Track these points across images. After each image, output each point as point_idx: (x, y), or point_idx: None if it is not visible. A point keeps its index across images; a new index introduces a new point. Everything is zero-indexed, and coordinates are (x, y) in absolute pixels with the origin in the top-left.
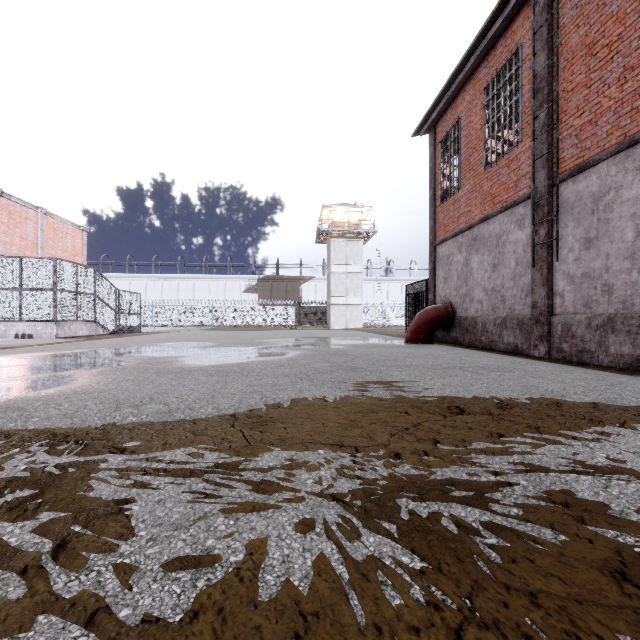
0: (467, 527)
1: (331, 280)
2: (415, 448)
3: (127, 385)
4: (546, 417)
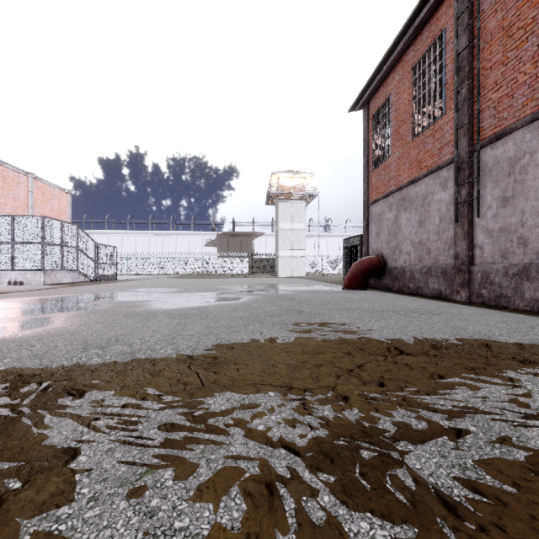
0: (425, 483)
1: (279, 235)
2: (361, 390)
3: (97, 327)
4: (479, 358)
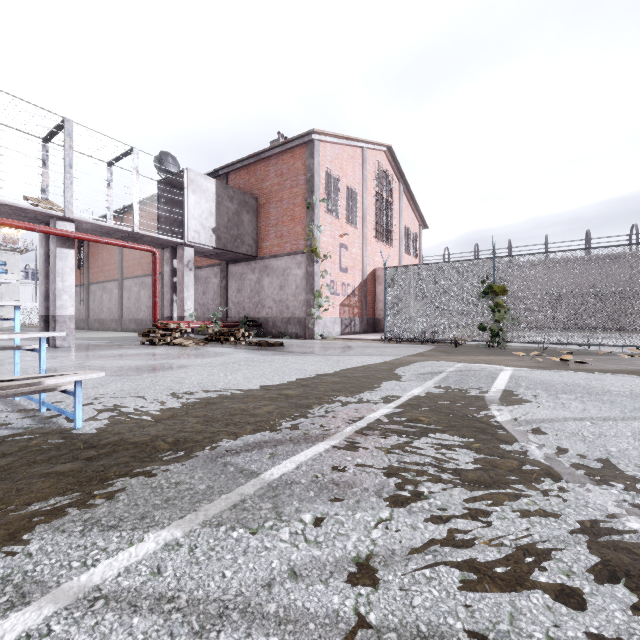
0: None
1: None
2: None
3: None
4: None
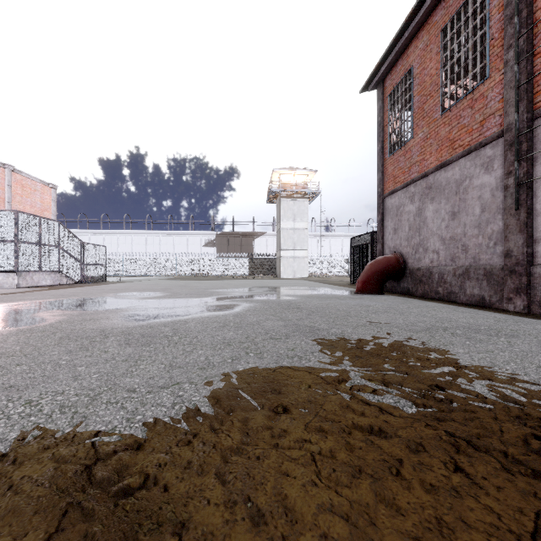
0: None
1: (280, 235)
2: None
3: None
4: None
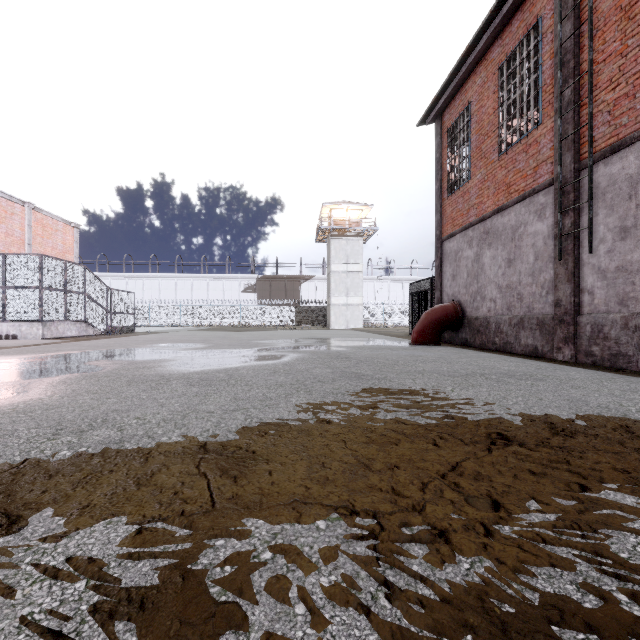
0: None
1: (331, 279)
2: (467, 517)
3: (85, 399)
4: (627, 451)
